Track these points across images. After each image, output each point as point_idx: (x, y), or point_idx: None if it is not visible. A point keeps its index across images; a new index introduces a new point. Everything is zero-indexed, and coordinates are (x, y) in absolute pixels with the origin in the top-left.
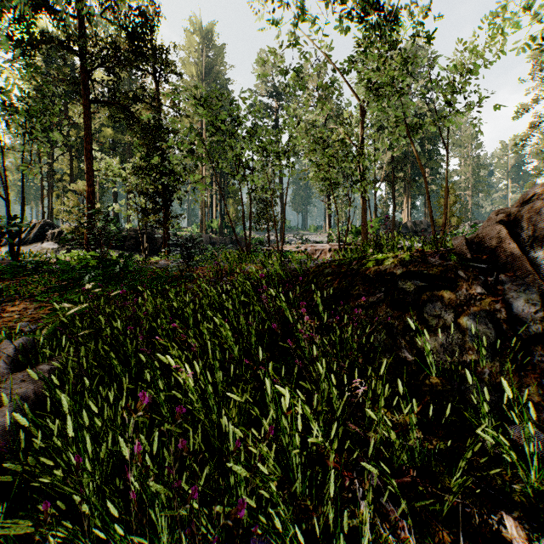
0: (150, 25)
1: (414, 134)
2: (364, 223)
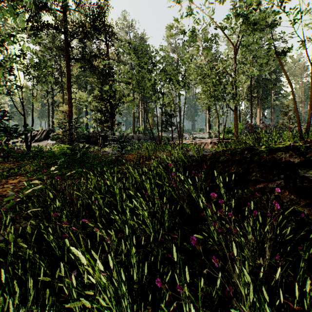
0: (103, 12)
1: (281, 57)
2: (235, 124)
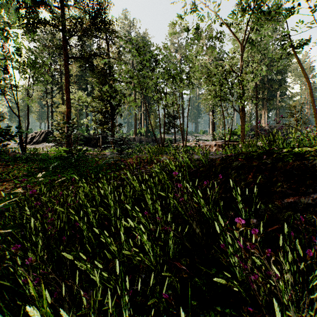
0: (103, 9)
1: (296, 51)
2: (242, 126)
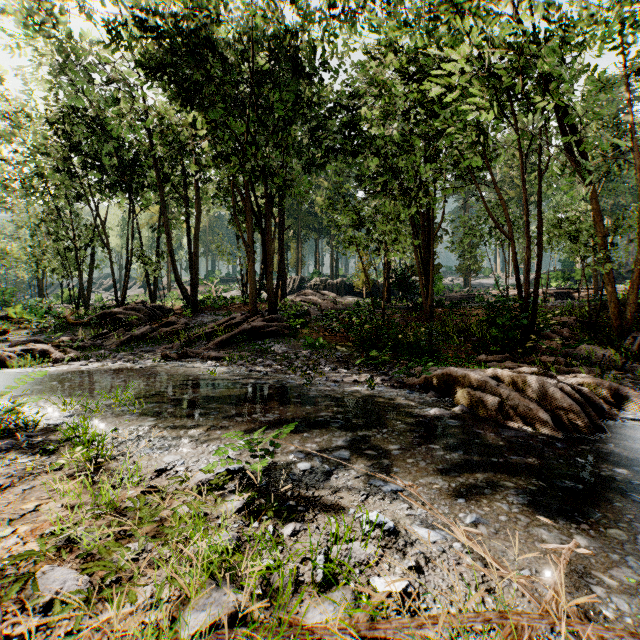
0: None
1: None
2: (595, 276)
